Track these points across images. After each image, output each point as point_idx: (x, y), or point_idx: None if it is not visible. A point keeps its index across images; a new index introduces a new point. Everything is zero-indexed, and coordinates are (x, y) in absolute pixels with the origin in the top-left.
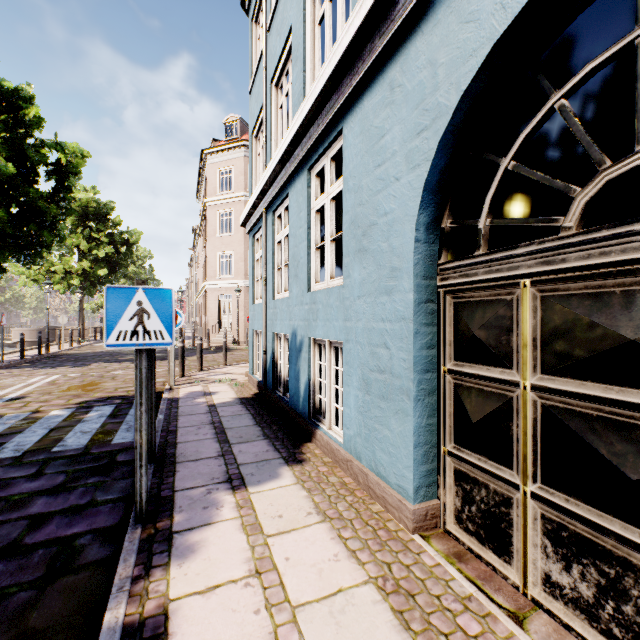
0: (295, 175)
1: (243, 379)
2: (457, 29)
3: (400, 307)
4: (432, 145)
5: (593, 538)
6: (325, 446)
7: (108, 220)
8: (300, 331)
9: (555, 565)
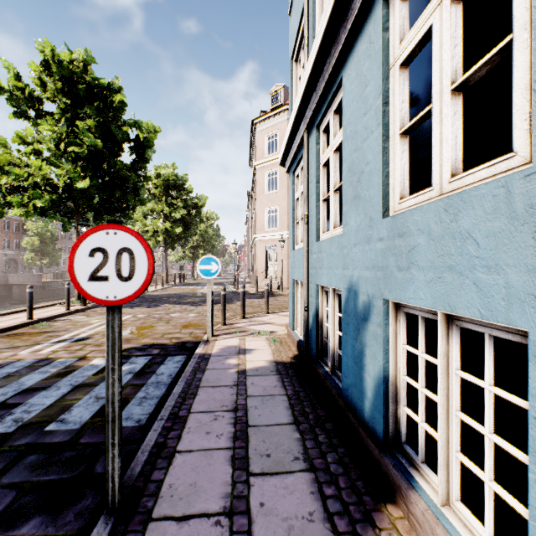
0: (354, 37)
1: (282, 332)
2: None
3: None
4: None
5: None
6: None
7: (183, 189)
8: (364, 287)
9: None
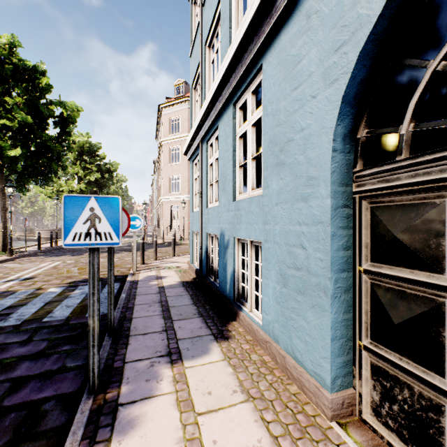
0: (223, 111)
1: (185, 266)
2: None
3: (317, 212)
4: (351, 57)
5: None
6: (247, 326)
7: (97, 155)
8: (227, 232)
9: None
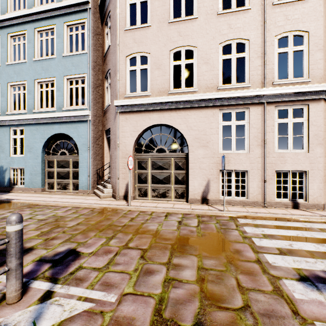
0: (2, 125)
1: None
2: (48, 130)
3: (39, 161)
4: (44, 141)
5: (61, 182)
6: (18, 189)
7: None
8: (6, 166)
9: (58, 186)
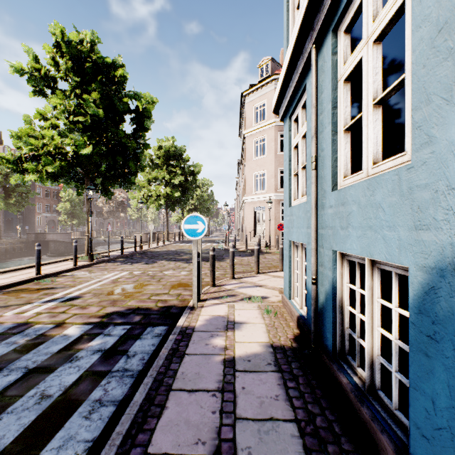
0: None
1: (276, 298)
2: None
3: None
4: None
5: None
6: None
7: (182, 159)
8: None
9: None
